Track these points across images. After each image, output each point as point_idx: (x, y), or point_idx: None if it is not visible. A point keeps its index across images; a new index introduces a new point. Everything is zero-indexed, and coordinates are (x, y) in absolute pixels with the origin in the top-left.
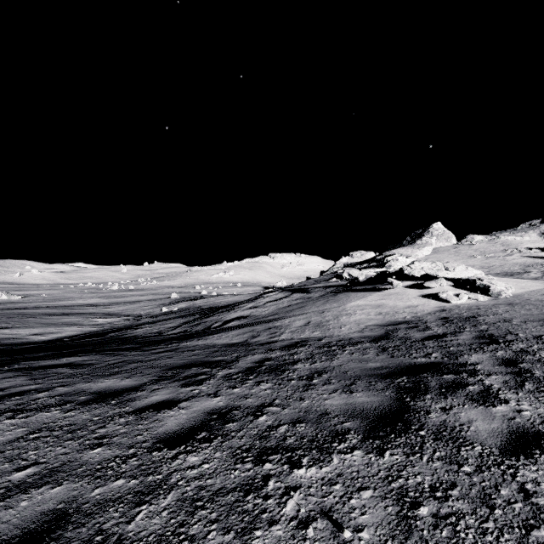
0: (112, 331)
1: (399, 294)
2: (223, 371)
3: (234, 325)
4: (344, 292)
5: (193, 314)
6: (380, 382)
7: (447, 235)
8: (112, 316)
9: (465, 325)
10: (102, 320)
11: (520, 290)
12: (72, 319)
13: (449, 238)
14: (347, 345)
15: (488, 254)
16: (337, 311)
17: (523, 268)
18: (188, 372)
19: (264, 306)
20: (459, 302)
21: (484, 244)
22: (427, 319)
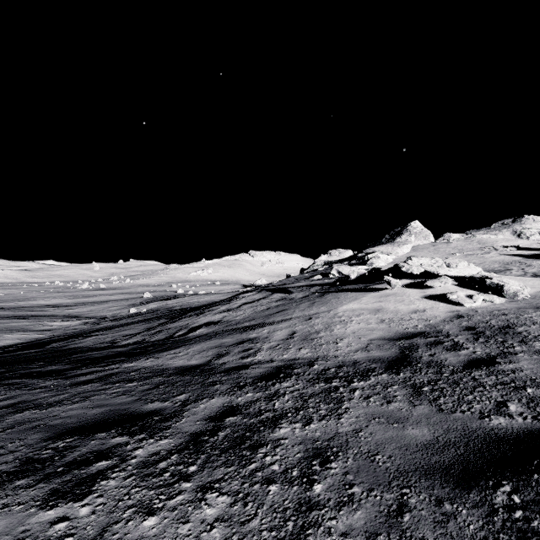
0: (59, 339)
1: (398, 295)
2: (146, 446)
3: (201, 334)
4: (332, 293)
5: (159, 318)
6: (461, 502)
7: (425, 233)
8: (72, 319)
9: (508, 340)
10: (58, 324)
11: (531, 289)
12: (22, 323)
13: (427, 236)
14: (353, 377)
15: (466, 252)
16: (328, 317)
17: (503, 265)
18: (83, 448)
19: (239, 309)
20: (474, 305)
21: (461, 242)
22: (446, 329)
